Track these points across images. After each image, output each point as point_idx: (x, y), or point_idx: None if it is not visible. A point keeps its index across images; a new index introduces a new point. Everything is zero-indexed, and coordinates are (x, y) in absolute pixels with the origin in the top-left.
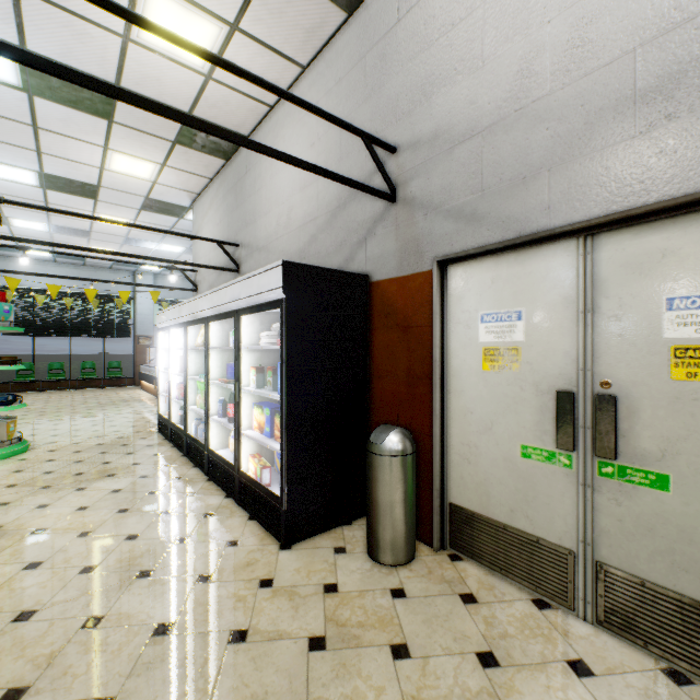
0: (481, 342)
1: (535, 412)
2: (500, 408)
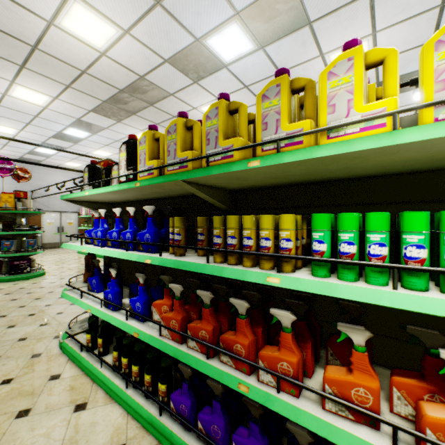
0: (48, 222)
1: (56, 229)
2: (51, 229)
